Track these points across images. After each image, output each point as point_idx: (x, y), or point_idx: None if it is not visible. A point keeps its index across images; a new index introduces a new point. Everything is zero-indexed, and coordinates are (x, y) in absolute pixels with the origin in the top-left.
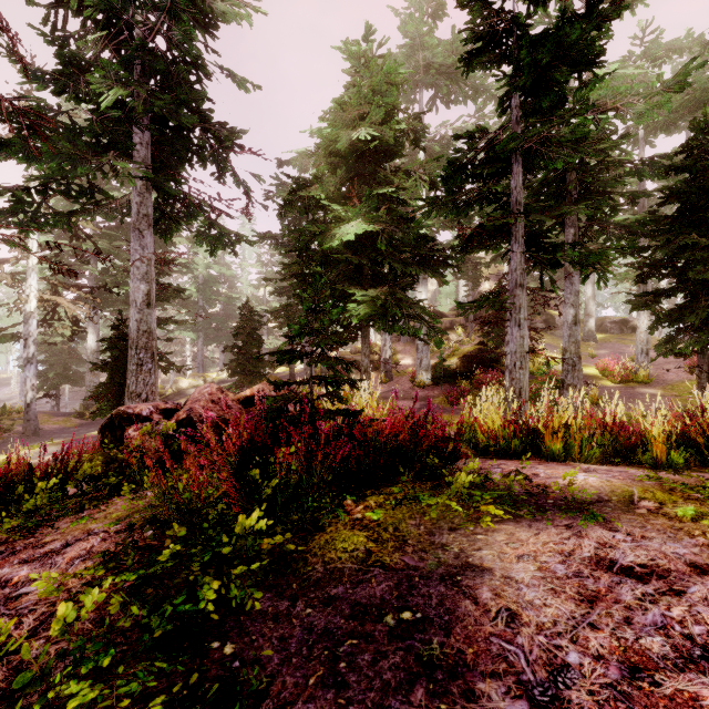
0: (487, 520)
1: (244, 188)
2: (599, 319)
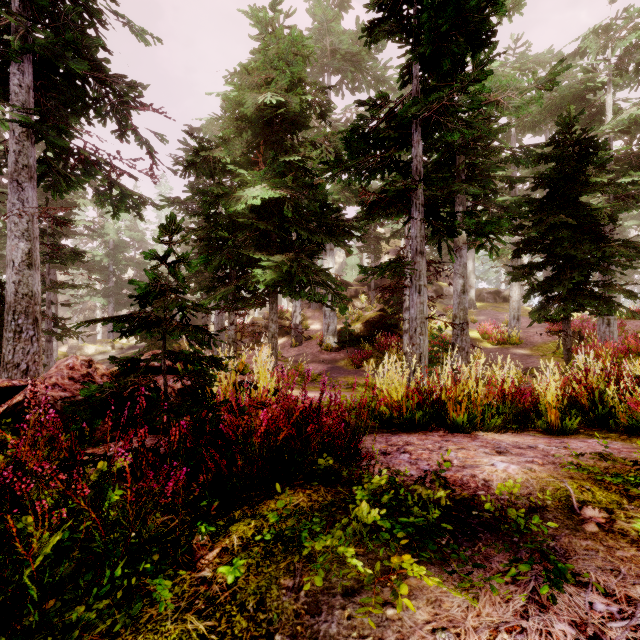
0: (403, 593)
1: (147, 148)
2: (478, 290)
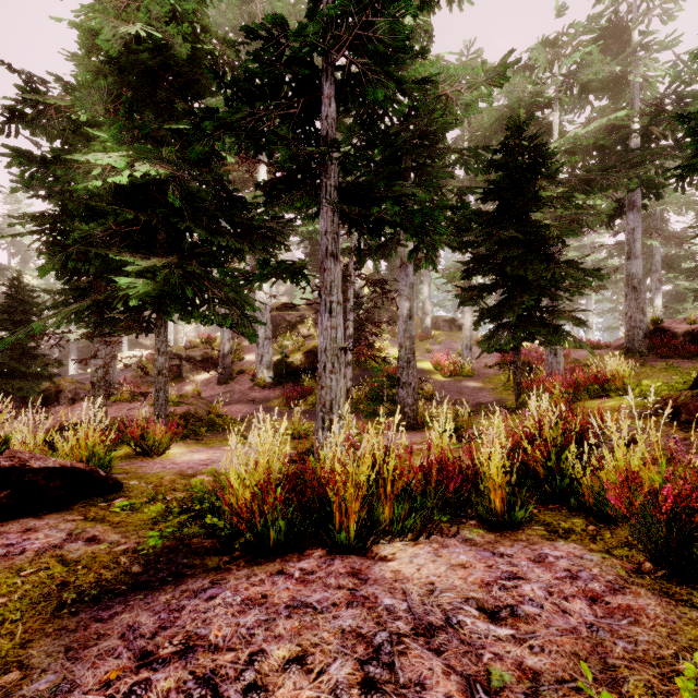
0: None
1: None
2: (434, 318)
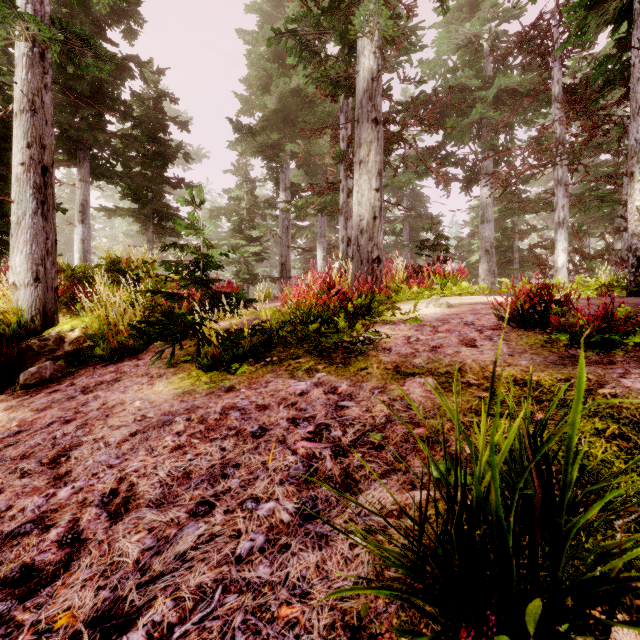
0: None
1: None
2: None
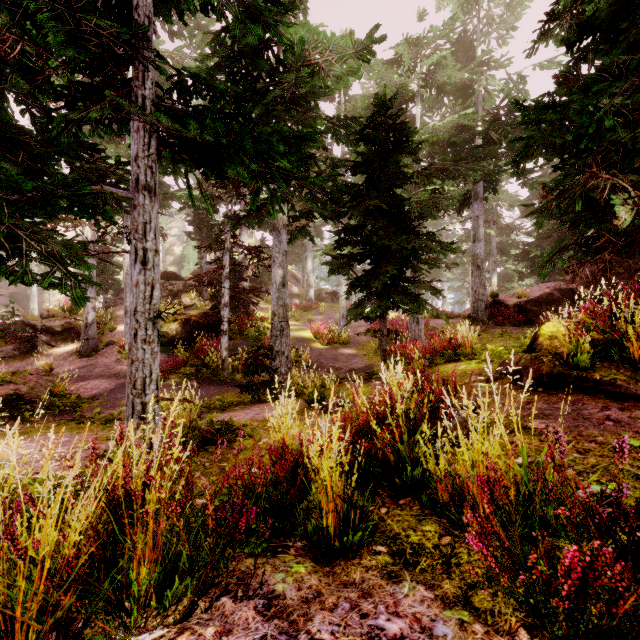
0: None
1: None
2: (318, 290)
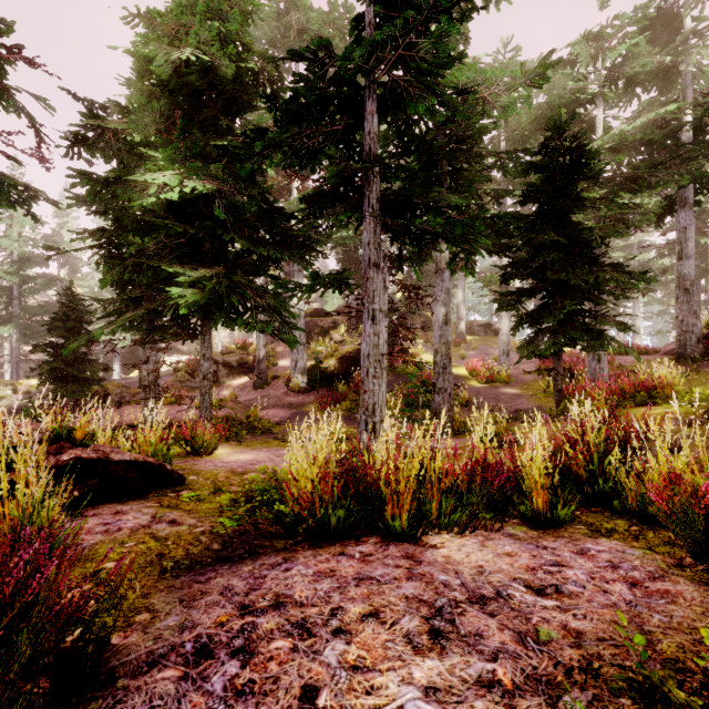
0: None
1: (27, 118)
2: (469, 322)
